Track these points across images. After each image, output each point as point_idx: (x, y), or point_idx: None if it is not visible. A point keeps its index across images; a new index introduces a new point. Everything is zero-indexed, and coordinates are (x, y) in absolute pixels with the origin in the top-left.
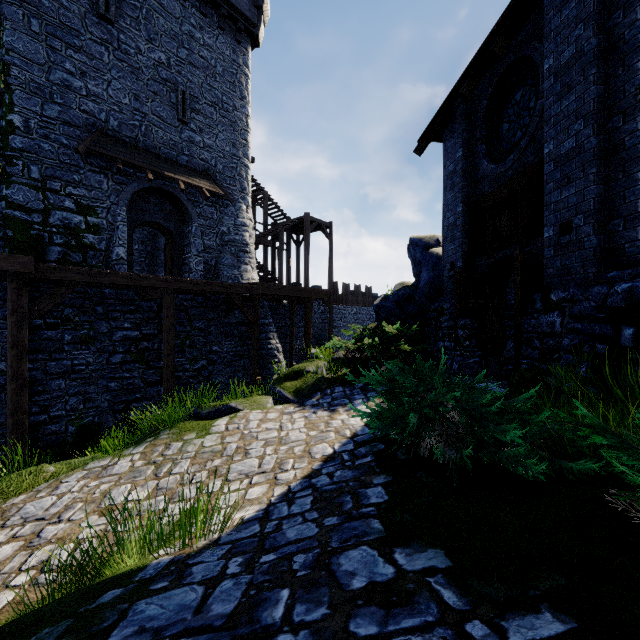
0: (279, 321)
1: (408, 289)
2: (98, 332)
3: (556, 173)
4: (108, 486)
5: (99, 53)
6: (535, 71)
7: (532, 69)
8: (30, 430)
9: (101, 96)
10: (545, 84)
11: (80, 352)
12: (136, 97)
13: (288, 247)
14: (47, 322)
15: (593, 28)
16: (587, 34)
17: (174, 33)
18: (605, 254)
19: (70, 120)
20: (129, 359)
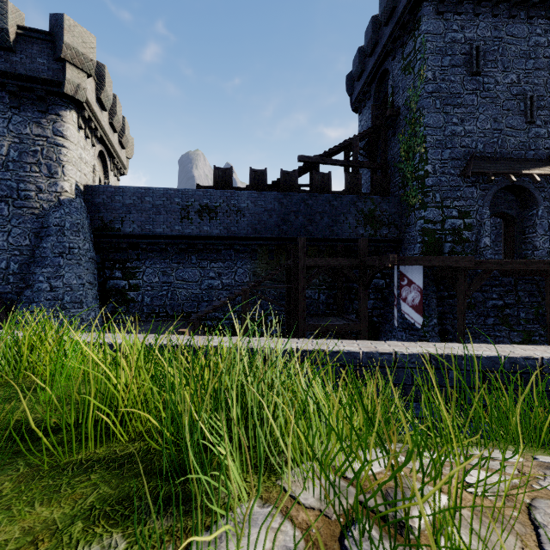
0: None
1: None
2: (476, 301)
3: None
4: None
5: (471, 101)
6: None
7: None
8: None
9: (472, 131)
10: None
11: (467, 314)
12: (494, 120)
13: None
14: (448, 294)
15: None
16: None
17: (522, 52)
18: None
19: (455, 156)
20: (497, 322)
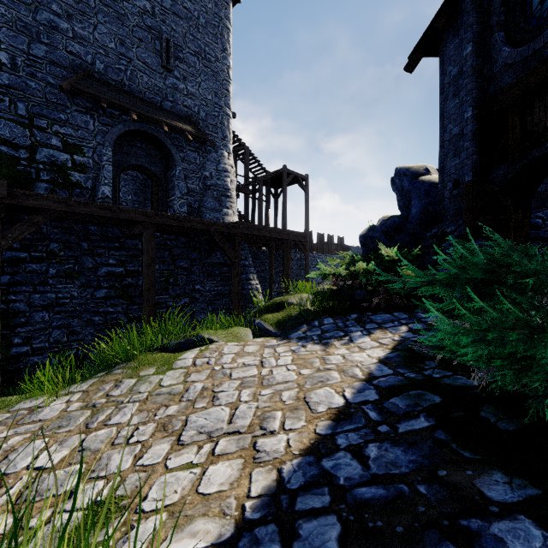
0: (259, 266)
1: (397, 218)
2: (83, 267)
3: None
4: (19, 440)
5: None
6: None
7: None
8: (12, 361)
9: (87, 39)
10: None
11: (65, 286)
12: (122, 42)
13: (267, 198)
14: (32, 255)
15: None
16: None
17: None
18: None
19: (57, 60)
20: (113, 294)
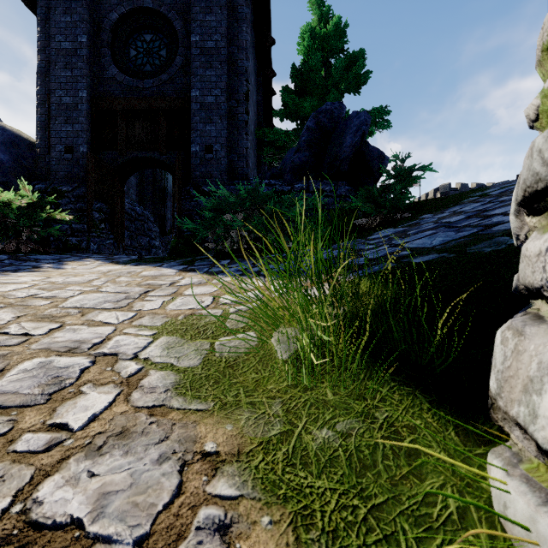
0: None
1: None
2: None
3: (202, 113)
4: None
5: None
6: (172, 33)
7: (169, 29)
8: None
9: None
10: (193, 50)
11: None
12: None
13: None
14: None
15: (226, 44)
16: (223, 44)
17: None
18: (228, 171)
19: None
20: None
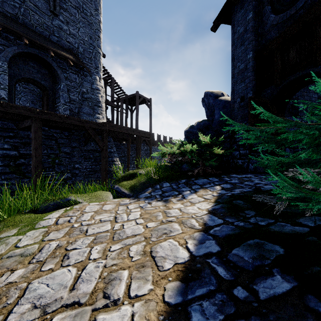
0: (120, 153)
1: (207, 121)
2: None
3: None
4: None
5: None
6: None
7: None
8: None
9: None
10: None
11: None
12: None
13: (126, 111)
14: None
15: None
16: None
17: None
18: None
19: None
20: (8, 171)
